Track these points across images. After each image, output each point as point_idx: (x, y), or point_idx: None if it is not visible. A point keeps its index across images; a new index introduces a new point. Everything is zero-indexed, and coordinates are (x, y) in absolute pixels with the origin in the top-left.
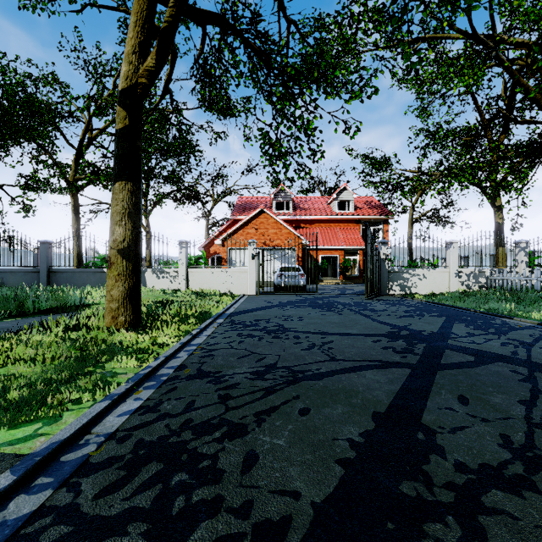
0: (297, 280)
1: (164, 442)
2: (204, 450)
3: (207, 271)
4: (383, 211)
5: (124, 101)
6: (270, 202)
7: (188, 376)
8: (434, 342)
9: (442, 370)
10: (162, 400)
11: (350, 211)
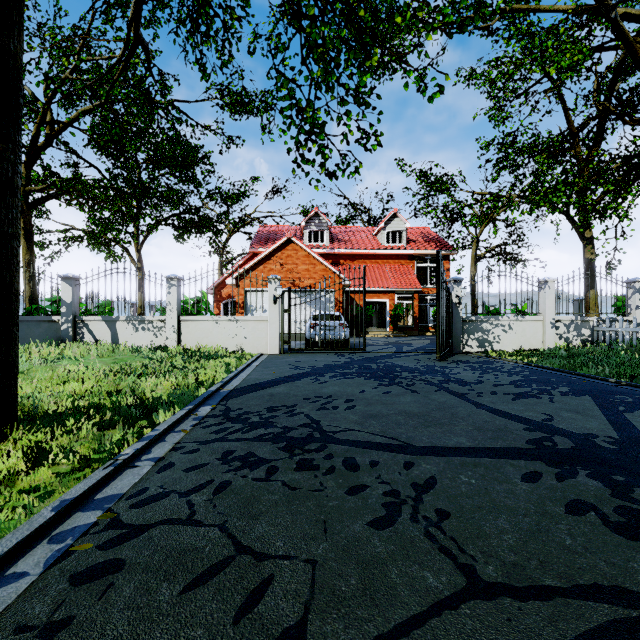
0: (337, 333)
1: None
2: None
3: (209, 320)
4: (442, 244)
5: None
6: (301, 232)
7: None
8: None
9: None
10: None
11: (401, 244)
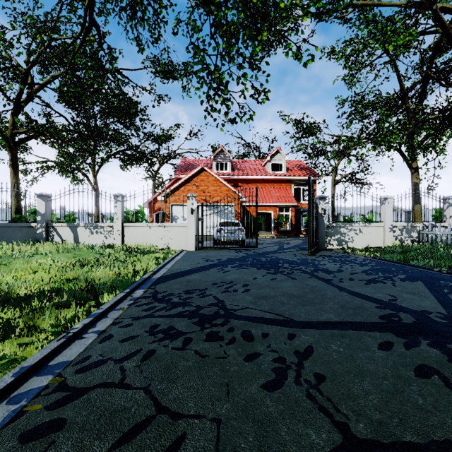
0: (237, 235)
1: None
2: None
3: (144, 226)
4: (311, 172)
5: None
6: (211, 163)
7: None
8: None
9: None
10: None
11: (282, 172)
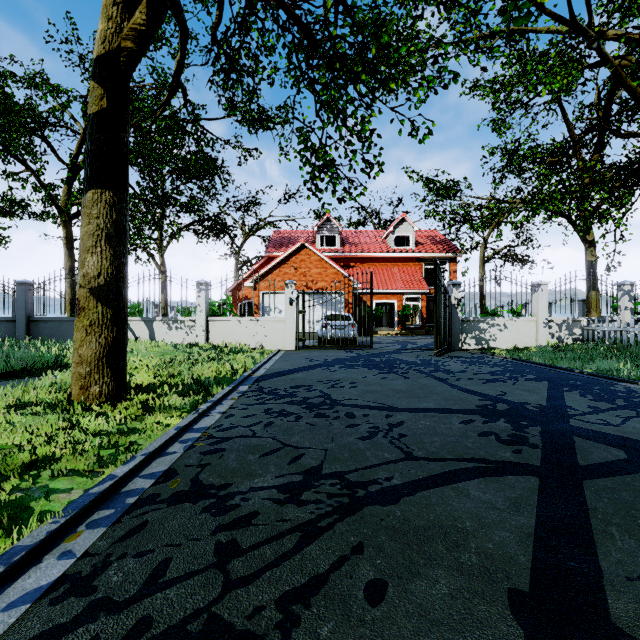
0: (347, 332)
1: None
2: None
3: (233, 320)
4: (449, 247)
5: (99, 73)
6: (313, 236)
7: (173, 495)
8: (550, 423)
9: (589, 479)
10: (109, 559)
11: (410, 247)
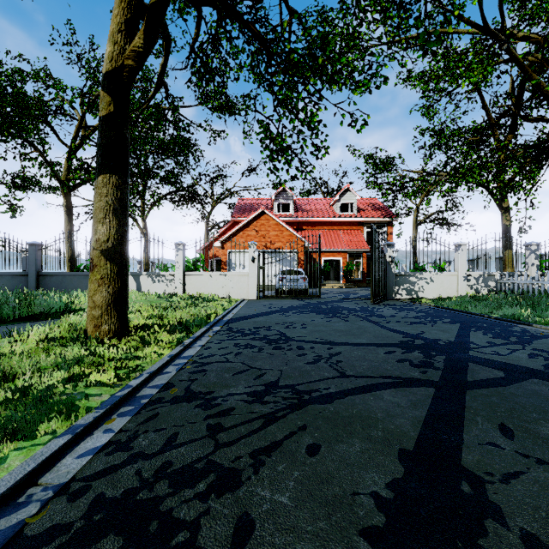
0: (299, 284)
1: (130, 500)
2: (181, 514)
3: (205, 274)
4: (387, 213)
5: (108, 85)
6: (271, 204)
7: (173, 398)
8: (453, 353)
9: (471, 389)
10: (137, 433)
11: (353, 213)
